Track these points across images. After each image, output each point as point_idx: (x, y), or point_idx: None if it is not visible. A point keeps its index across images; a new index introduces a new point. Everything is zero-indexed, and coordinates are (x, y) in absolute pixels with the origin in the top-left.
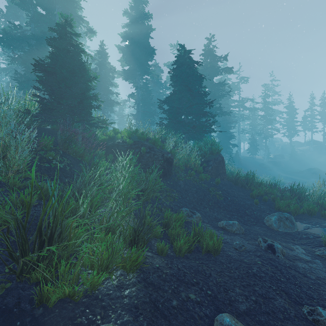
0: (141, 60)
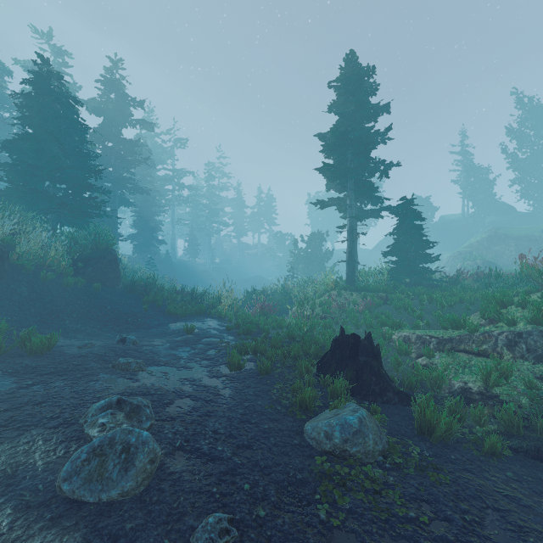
0: None
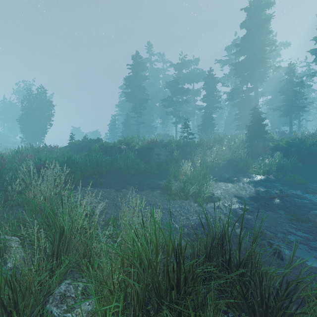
0: None
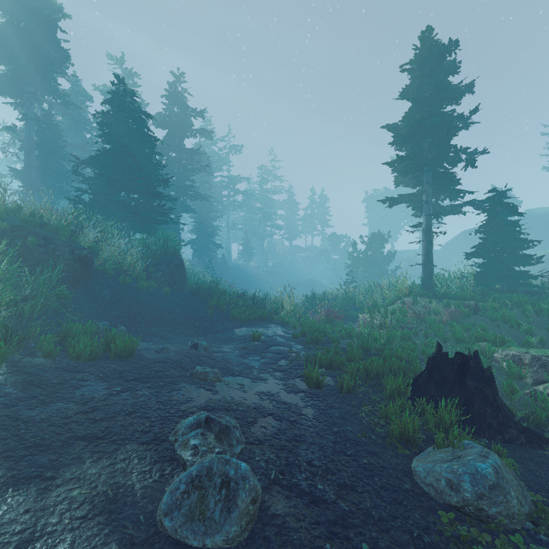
0: (38, 66)
